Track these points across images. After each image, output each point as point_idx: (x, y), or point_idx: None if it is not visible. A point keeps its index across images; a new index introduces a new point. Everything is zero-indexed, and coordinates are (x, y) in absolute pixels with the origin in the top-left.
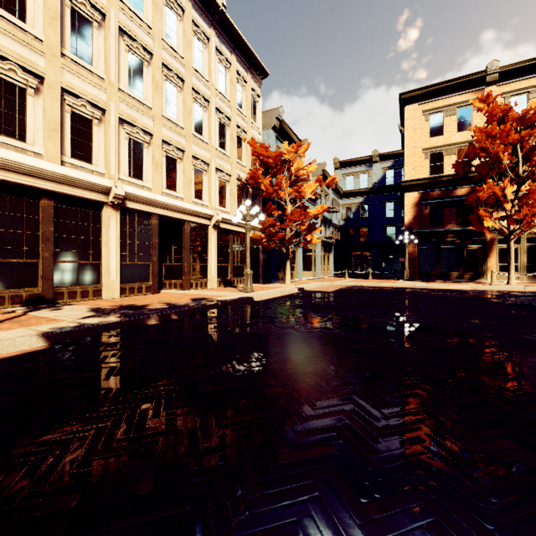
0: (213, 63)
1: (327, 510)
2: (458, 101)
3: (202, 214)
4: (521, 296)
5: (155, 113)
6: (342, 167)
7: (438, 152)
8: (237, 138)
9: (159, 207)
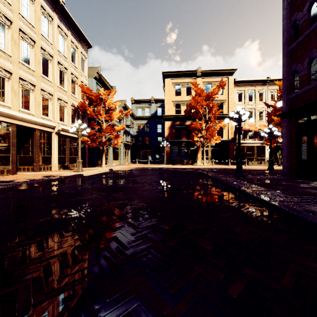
0: (55, 34)
1: (108, 217)
2: (186, 81)
3: (48, 125)
4: (203, 169)
5: (14, 60)
6: (135, 103)
7: (179, 103)
8: (71, 81)
9: (17, 119)
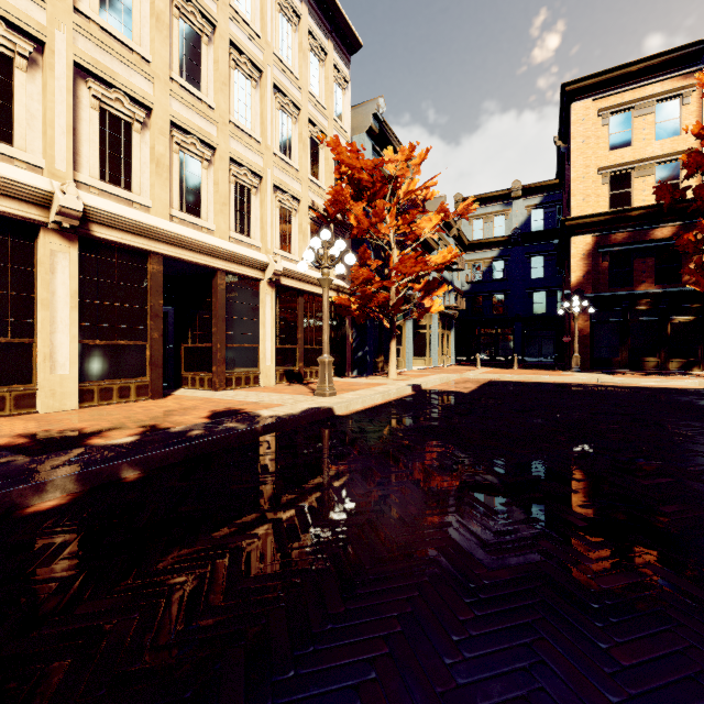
0: (268, 7)
1: None
2: (658, 91)
3: (248, 260)
4: None
5: (155, 70)
6: None
7: (624, 172)
8: (311, 142)
9: (164, 241)
